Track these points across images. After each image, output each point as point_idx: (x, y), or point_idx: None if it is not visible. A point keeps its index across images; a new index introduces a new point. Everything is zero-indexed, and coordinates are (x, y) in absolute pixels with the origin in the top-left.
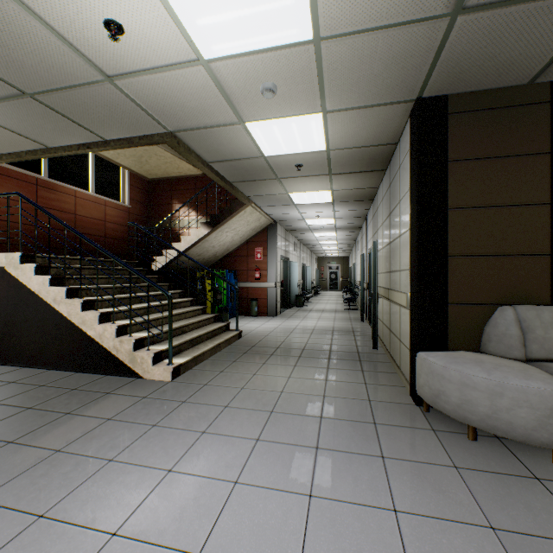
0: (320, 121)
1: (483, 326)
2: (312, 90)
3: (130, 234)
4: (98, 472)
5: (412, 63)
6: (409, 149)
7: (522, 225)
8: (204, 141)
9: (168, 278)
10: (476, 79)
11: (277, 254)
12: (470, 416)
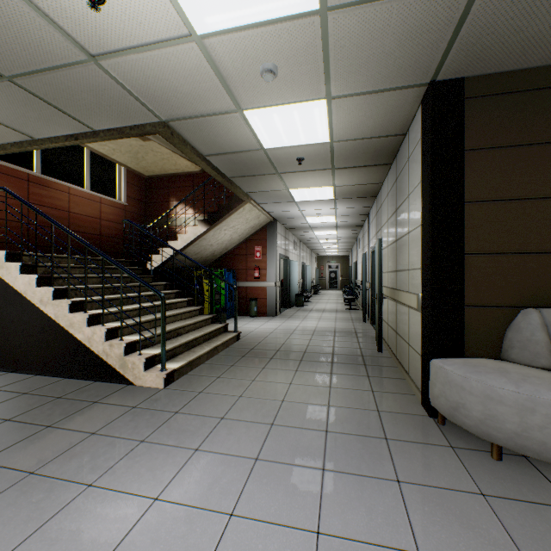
0: (324, 108)
1: (504, 330)
2: (316, 72)
3: (127, 232)
4: (73, 500)
5: (428, 39)
6: (421, 138)
7: (547, 219)
8: (199, 131)
9: (165, 277)
10: (498, 58)
11: (277, 253)
12: (495, 433)
